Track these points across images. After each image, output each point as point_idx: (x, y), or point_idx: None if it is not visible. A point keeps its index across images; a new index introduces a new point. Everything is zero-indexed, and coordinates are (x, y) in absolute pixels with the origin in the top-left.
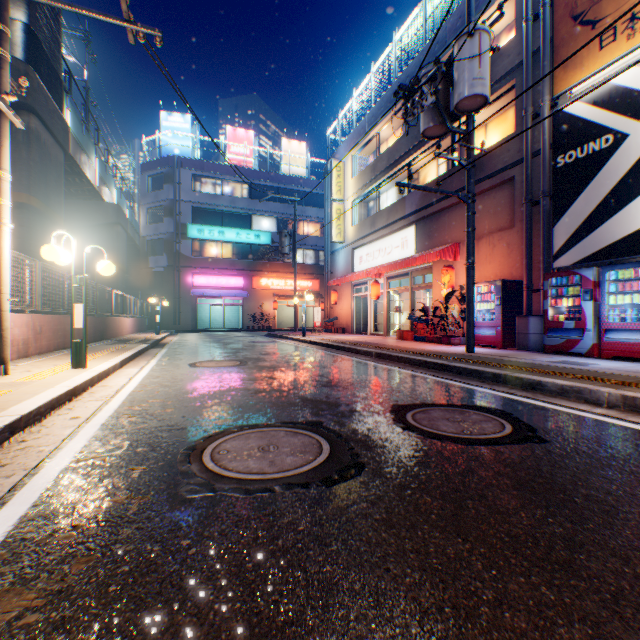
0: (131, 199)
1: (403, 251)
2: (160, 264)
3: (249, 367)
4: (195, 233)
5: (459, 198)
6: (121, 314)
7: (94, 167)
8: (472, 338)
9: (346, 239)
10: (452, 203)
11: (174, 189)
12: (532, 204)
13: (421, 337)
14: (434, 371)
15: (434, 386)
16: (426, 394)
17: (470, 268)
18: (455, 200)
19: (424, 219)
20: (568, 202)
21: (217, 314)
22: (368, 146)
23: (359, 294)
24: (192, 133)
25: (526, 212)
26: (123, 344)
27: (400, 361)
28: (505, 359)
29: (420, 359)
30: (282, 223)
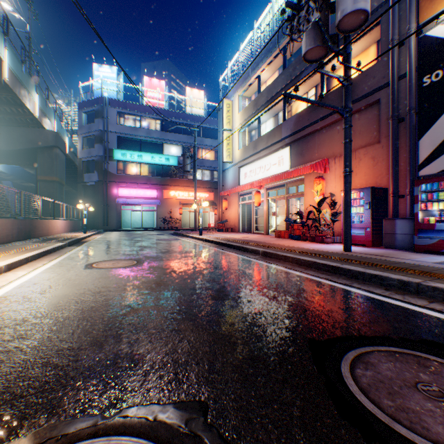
0: (71, 130)
1: (279, 167)
2: (92, 179)
3: (142, 268)
4: (119, 156)
5: (338, 112)
6: (51, 217)
7: (34, 100)
8: (349, 238)
9: (234, 160)
10: (322, 126)
11: (103, 122)
12: (398, 121)
13: (296, 236)
14: (325, 273)
15: (339, 297)
16: (340, 314)
17: (348, 175)
18: (324, 123)
19: (297, 141)
20: (435, 116)
21: (137, 217)
22: (251, 87)
23: (244, 202)
24: (117, 81)
25: (393, 128)
26: (41, 243)
27: (287, 260)
28: (389, 259)
29: (308, 260)
30: (186, 150)
